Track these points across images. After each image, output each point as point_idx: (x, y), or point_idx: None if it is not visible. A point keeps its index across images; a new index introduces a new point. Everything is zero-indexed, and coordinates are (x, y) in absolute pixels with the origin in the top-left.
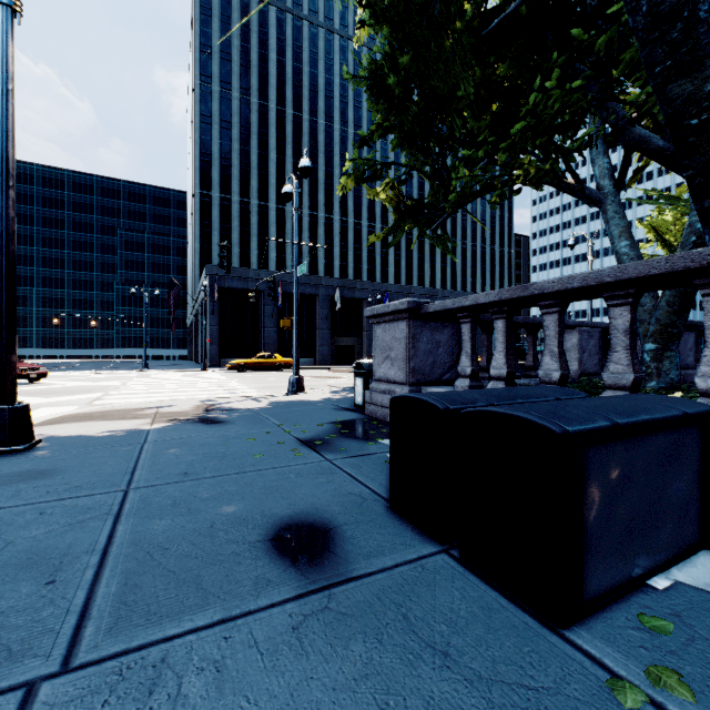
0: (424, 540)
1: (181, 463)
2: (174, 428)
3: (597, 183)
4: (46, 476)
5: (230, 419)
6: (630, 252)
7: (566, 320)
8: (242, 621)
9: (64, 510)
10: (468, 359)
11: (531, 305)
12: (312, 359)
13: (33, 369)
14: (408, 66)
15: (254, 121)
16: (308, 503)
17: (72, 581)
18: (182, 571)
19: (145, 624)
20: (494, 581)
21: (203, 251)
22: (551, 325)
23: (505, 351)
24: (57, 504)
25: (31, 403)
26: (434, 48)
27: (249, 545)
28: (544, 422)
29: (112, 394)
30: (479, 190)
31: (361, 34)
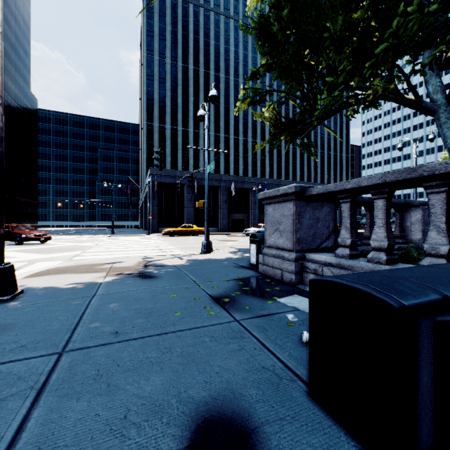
0: None
1: (115, 319)
2: (119, 282)
3: (431, 97)
4: (4, 331)
5: (160, 275)
6: None
7: (413, 200)
8: None
9: None
10: (348, 232)
11: (412, 186)
12: (216, 228)
13: (42, 235)
14: (287, 18)
15: (180, 77)
16: (224, 380)
17: None
18: None
19: None
20: None
21: (148, 160)
22: (438, 203)
23: (385, 226)
24: None
25: (34, 258)
26: None
27: None
28: None
29: (87, 252)
30: (338, 107)
31: (251, 5)
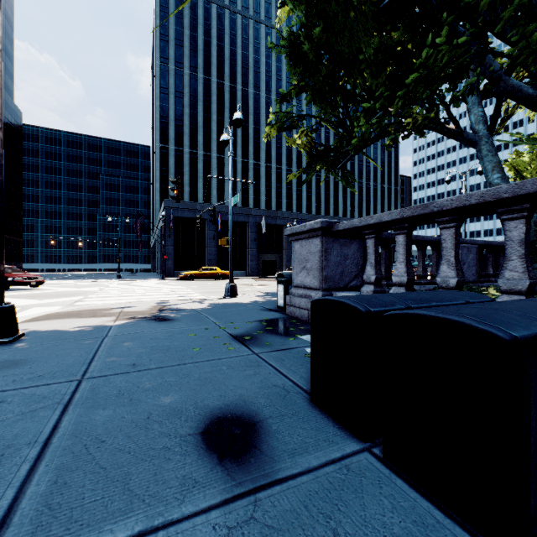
0: (346, 437)
1: (131, 355)
2: (132, 325)
3: (473, 128)
4: (17, 366)
5: (177, 318)
6: (502, 183)
7: None
8: (163, 534)
9: (22, 399)
10: (372, 269)
11: (429, 222)
12: (244, 271)
13: (33, 278)
14: (320, 36)
15: (200, 91)
16: (237, 394)
17: (5, 478)
18: (112, 468)
19: (63, 534)
20: (423, 488)
21: (162, 190)
22: (448, 238)
23: (405, 261)
24: (17, 392)
25: (27, 304)
26: (341, 19)
27: (179, 438)
28: (486, 326)
29: (90, 297)
30: (376, 135)
31: (281, 16)
